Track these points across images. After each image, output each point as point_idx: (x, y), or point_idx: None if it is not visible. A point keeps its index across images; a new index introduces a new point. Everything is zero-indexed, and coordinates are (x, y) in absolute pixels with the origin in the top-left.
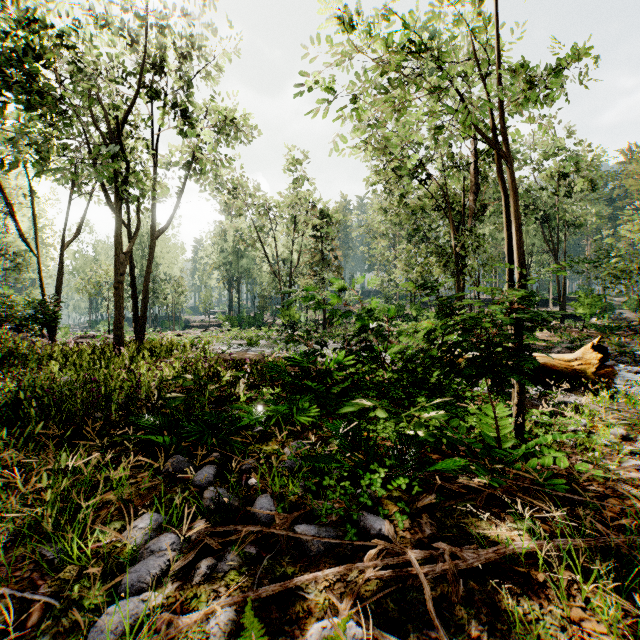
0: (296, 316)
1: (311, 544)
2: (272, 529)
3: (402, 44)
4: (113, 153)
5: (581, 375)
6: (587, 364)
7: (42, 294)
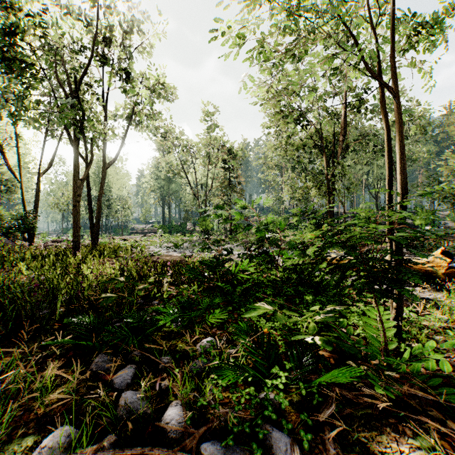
0: (210, 225)
1: None
2: (178, 453)
3: None
4: (72, 104)
5: (432, 275)
6: (437, 266)
7: (24, 210)
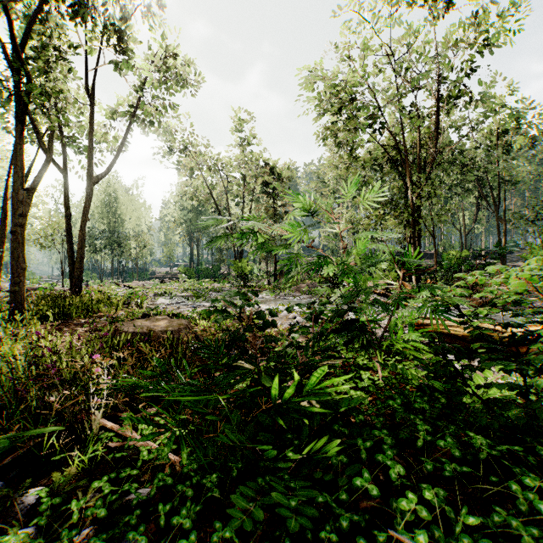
0: (248, 268)
1: None
2: None
3: None
4: (14, 66)
5: None
6: None
7: None
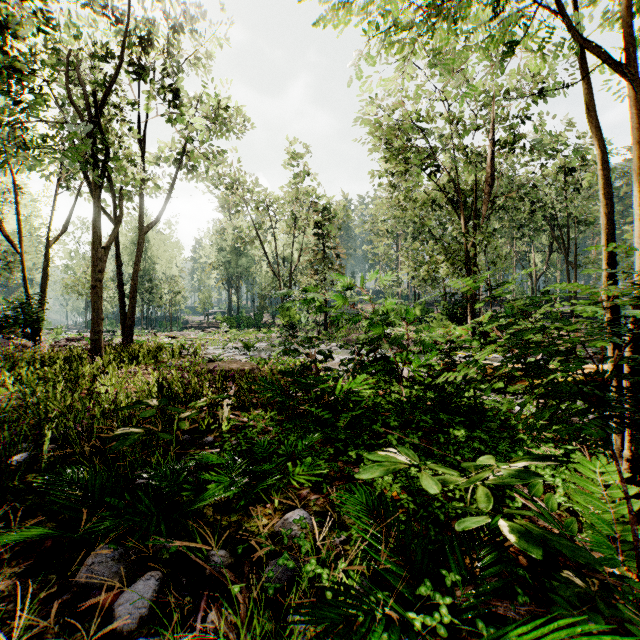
0: (296, 317)
1: None
2: None
3: None
4: (91, 136)
5: None
6: None
7: (26, 294)
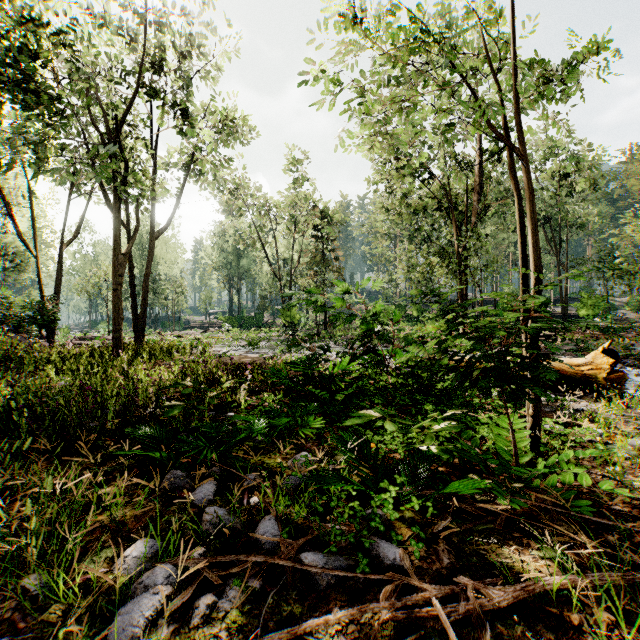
0: (297, 317)
1: (320, 577)
2: (277, 560)
3: (413, 35)
4: (112, 153)
5: (591, 380)
6: (598, 369)
7: (41, 295)
